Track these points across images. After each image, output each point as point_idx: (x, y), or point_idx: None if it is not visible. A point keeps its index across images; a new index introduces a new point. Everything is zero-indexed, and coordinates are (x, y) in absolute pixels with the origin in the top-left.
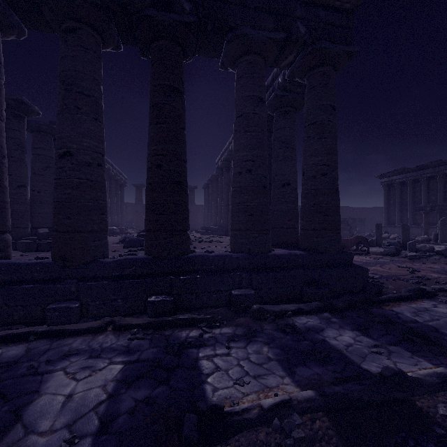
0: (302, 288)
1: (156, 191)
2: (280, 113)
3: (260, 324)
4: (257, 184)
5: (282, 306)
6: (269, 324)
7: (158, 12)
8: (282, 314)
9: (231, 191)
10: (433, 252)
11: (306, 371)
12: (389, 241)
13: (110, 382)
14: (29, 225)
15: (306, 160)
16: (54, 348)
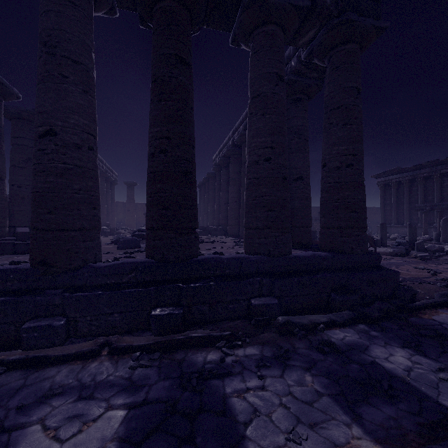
0: (329, 295)
1: (160, 181)
2: (292, 101)
3: (290, 341)
4: (277, 174)
5: (310, 318)
6: (301, 341)
7: None
8: (312, 327)
9: (245, 183)
10: (442, 252)
11: (376, 414)
12: (397, 241)
13: (108, 442)
14: (7, 223)
15: (328, 150)
16: (29, 384)
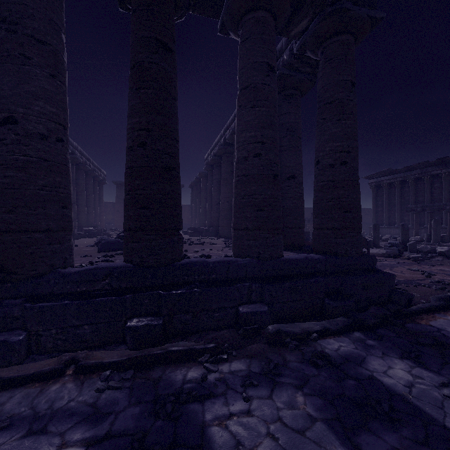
0: (322, 301)
1: (138, 177)
2: (284, 96)
3: (281, 353)
4: (267, 171)
5: (302, 326)
6: (292, 352)
7: None
8: (305, 337)
9: (234, 180)
10: (434, 253)
11: (377, 444)
12: (390, 242)
13: None
14: None
15: (321, 147)
16: None
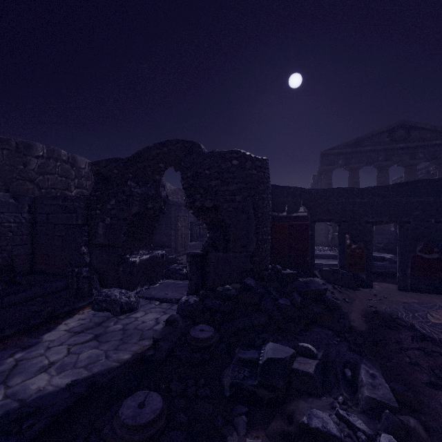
0: None
1: None
2: None
3: None
4: None
5: None
6: None
7: (412, 161)
8: None
9: None
10: None
11: None
12: None
13: None
14: None
15: None
16: None
